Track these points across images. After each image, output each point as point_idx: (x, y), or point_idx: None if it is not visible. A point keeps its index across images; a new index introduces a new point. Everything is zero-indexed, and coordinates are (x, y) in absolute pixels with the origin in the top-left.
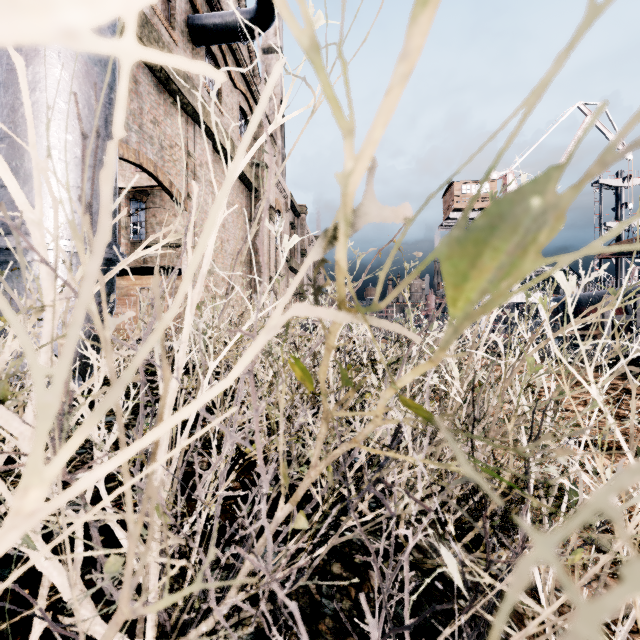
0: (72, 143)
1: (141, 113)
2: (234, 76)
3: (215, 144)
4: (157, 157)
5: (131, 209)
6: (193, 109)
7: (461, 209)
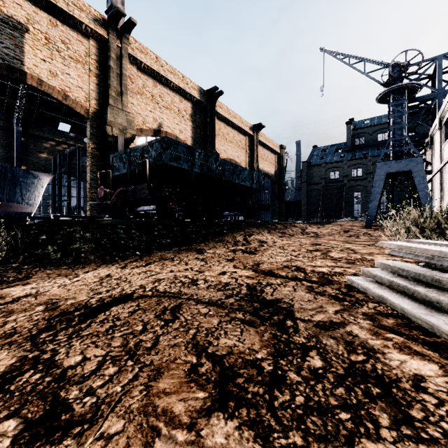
0: None
1: None
2: None
3: None
4: None
5: None
6: None
7: None
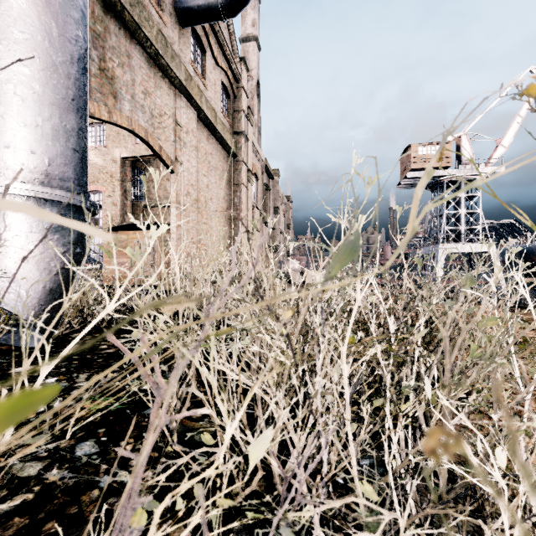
0: (30, 77)
1: (133, 84)
2: (216, 55)
3: (200, 114)
4: (148, 124)
5: (133, 175)
6: (180, 82)
7: (417, 169)
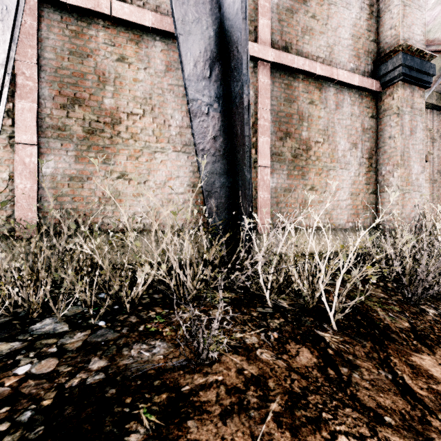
0: None
1: None
2: None
3: None
4: None
5: None
6: (432, 104)
7: None
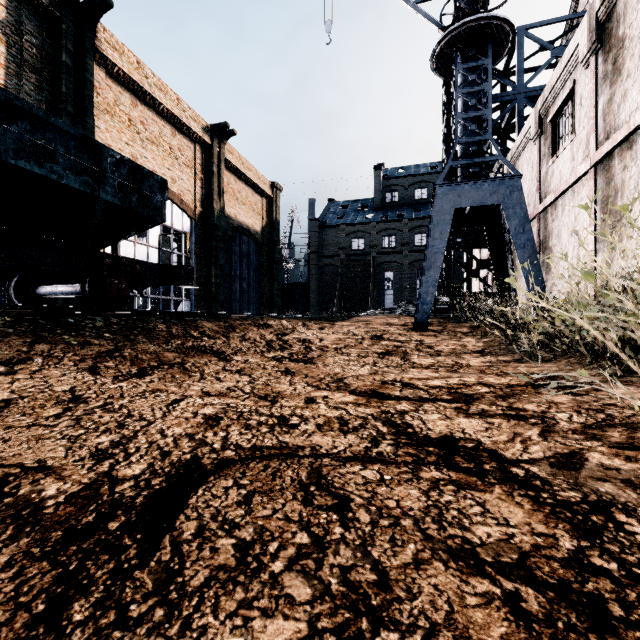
0: None
1: None
2: None
3: None
4: None
5: None
6: None
7: None
